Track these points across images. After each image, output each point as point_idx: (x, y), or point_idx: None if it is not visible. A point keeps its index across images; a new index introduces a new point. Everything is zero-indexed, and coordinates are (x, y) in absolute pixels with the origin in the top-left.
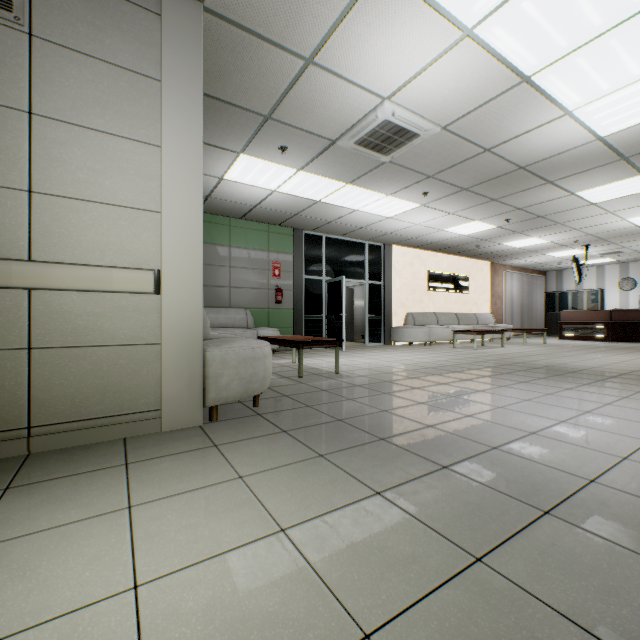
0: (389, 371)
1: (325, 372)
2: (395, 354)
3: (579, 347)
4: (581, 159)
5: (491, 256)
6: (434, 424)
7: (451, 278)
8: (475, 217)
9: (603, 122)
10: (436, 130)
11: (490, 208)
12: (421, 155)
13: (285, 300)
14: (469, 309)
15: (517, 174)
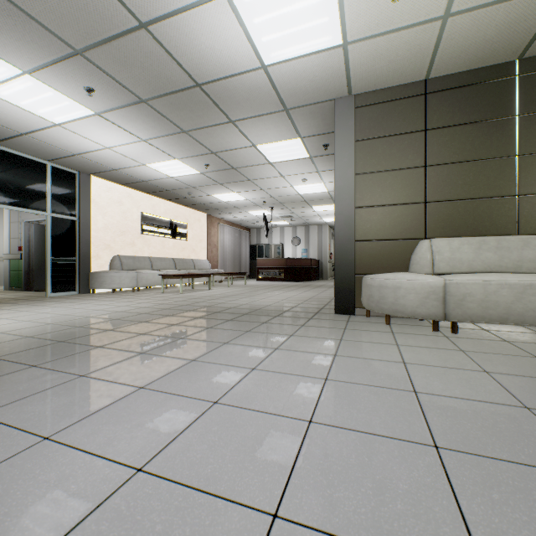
0: None
1: None
2: (67, 306)
3: (266, 286)
4: (253, 95)
5: (206, 208)
6: None
7: (169, 224)
8: (174, 153)
9: (264, 37)
10: None
11: (185, 144)
12: None
13: None
14: (188, 255)
15: (197, 95)
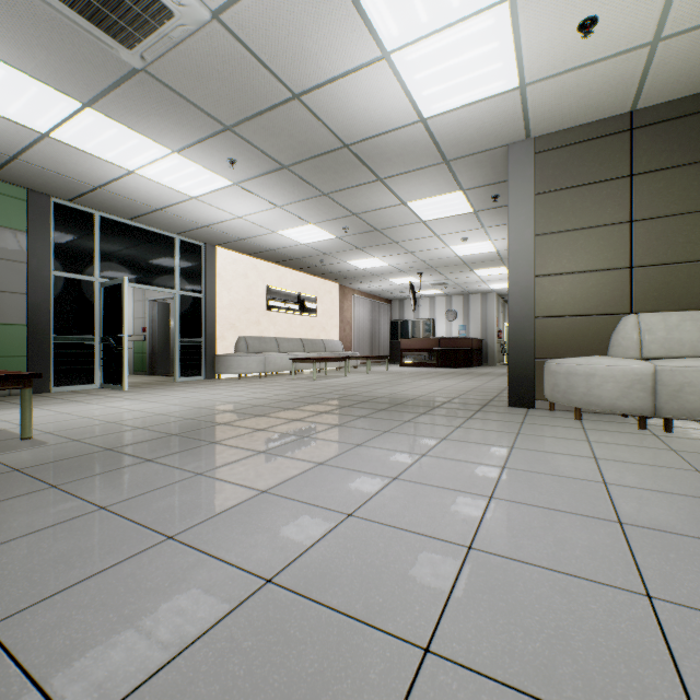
0: (149, 424)
1: (0, 439)
2: (203, 392)
3: (414, 374)
4: (408, 150)
5: (339, 277)
6: (17, 610)
7: (296, 298)
8: (310, 218)
9: (425, 91)
10: (202, 12)
11: (324, 207)
12: (198, 73)
13: (8, 309)
14: (317, 335)
15: (344, 156)
